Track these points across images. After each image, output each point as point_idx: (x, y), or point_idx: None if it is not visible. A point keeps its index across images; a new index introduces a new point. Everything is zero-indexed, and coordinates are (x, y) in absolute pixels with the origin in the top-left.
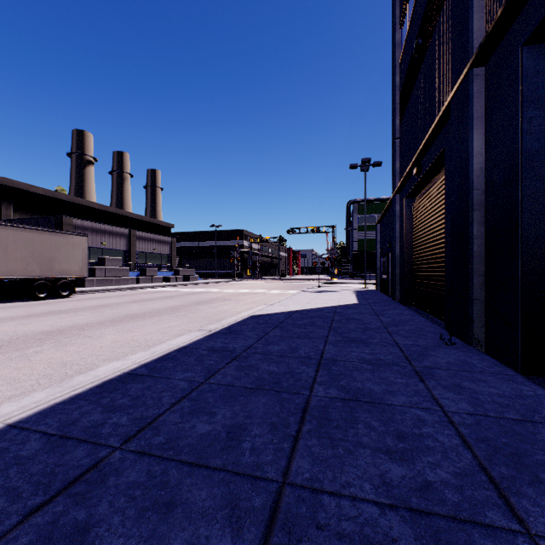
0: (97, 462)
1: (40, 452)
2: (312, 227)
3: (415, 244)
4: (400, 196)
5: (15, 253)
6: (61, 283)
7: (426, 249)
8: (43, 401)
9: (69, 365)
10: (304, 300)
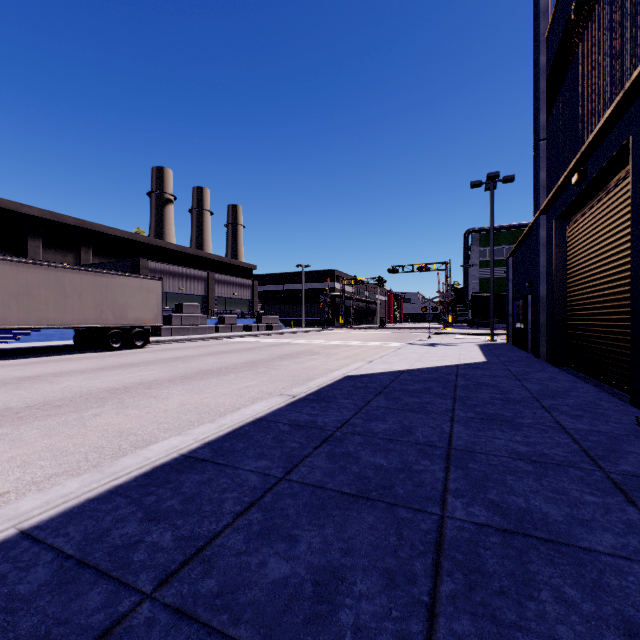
0: (113, 624)
1: (43, 590)
2: (418, 265)
3: (570, 282)
4: (547, 217)
5: (90, 299)
6: (135, 332)
7: (590, 289)
8: (73, 495)
9: (125, 435)
10: (412, 355)
